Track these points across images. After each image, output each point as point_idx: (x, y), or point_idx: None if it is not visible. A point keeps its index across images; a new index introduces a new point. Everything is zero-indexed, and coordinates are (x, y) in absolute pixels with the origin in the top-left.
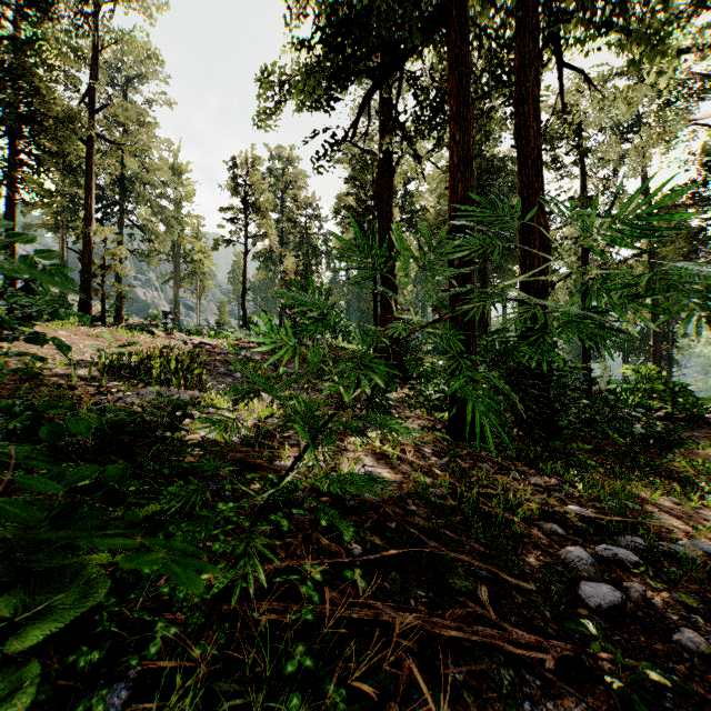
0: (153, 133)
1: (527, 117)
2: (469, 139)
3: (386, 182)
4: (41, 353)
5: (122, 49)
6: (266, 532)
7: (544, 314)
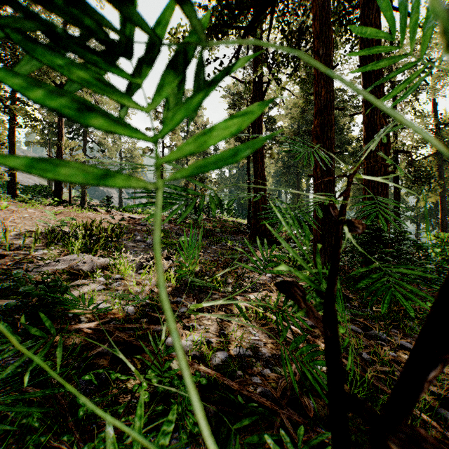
0: None
1: (371, 41)
2: (330, 52)
3: None
4: None
5: None
6: None
7: (386, 195)
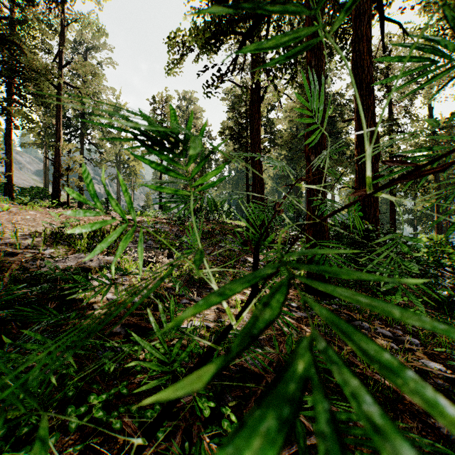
0: (100, 81)
1: (362, 51)
2: (322, 64)
3: (255, 108)
4: (4, 227)
5: (81, 26)
6: (143, 423)
7: (376, 198)
